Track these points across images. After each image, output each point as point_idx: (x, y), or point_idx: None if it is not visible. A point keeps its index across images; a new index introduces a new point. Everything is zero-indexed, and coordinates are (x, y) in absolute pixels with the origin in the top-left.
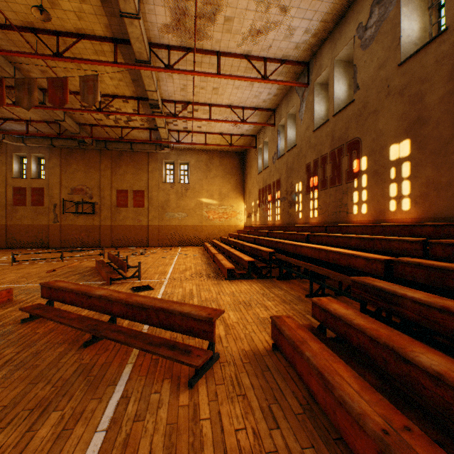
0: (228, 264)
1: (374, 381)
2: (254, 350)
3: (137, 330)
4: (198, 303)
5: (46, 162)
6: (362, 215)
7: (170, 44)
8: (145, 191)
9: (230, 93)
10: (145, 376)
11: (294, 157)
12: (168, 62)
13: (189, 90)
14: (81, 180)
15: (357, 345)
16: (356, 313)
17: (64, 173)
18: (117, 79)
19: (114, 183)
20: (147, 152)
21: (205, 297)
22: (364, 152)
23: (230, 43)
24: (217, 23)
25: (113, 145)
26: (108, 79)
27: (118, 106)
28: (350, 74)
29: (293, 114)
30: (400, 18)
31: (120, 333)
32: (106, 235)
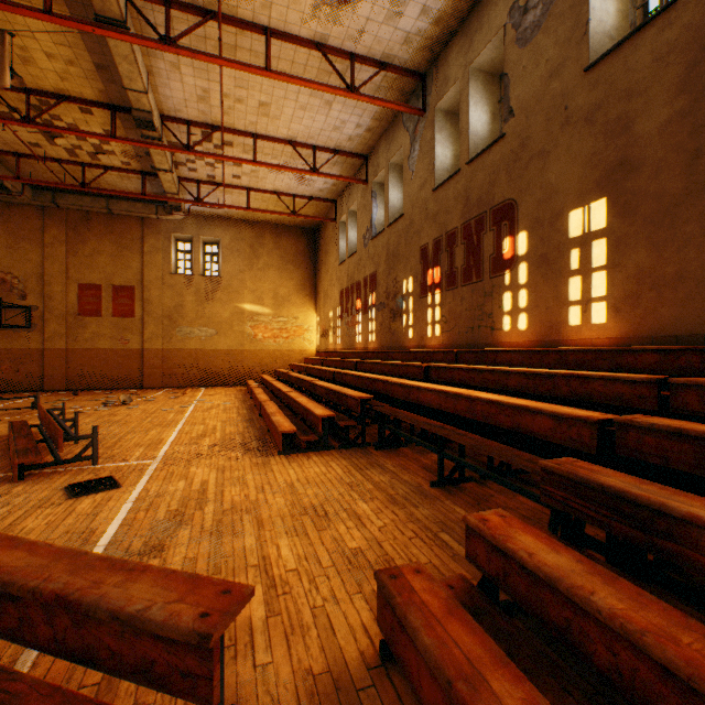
0: (285, 424)
1: None
2: (336, 671)
3: None
4: (215, 518)
5: None
6: (519, 332)
7: None
8: (137, 289)
9: (290, 118)
10: None
11: (401, 234)
12: (166, 30)
13: (215, 102)
14: (2, 262)
15: (612, 670)
16: (583, 563)
17: None
18: (62, 60)
19: (73, 271)
20: (141, 218)
21: (232, 501)
22: (522, 224)
23: (290, 13)
24: None
25: (70, 200)
26: (43, 57)
27: (72, 119)
28: (495, 96)
29: (398, 164)
30: None
31: None
32: (55, 369)
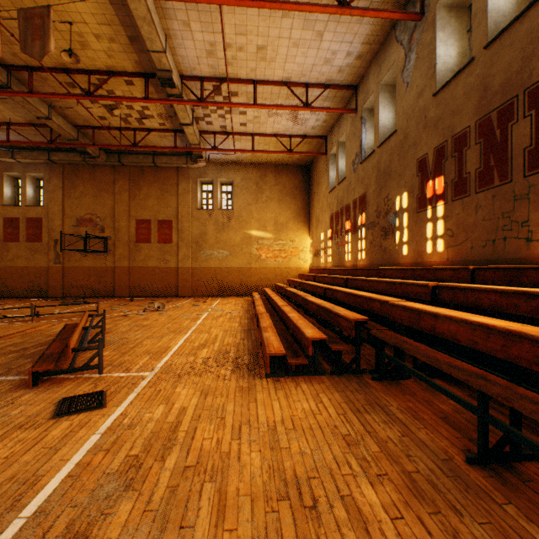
0: (274, 343)
1: None
2: None
3: None
4: (169, 483)
5: (45, 183)
6: None
7: None
8: (174, 222)
9: (285, 58)
10: None
11: (393, 151)
12: None
13: (220, 54)
14: (90, 207)
15: None
16: None
17: (67, 198)
18: (106, 39)
19: (133, 210)
20: (177, 168)
21: (199, 450)
22: None
23: None
24: None
25: (130, 159)
26: (94, 40)
27: (121, 91)
28: None
29: (388, 85)
30: None
31: None
32: (121, 281)
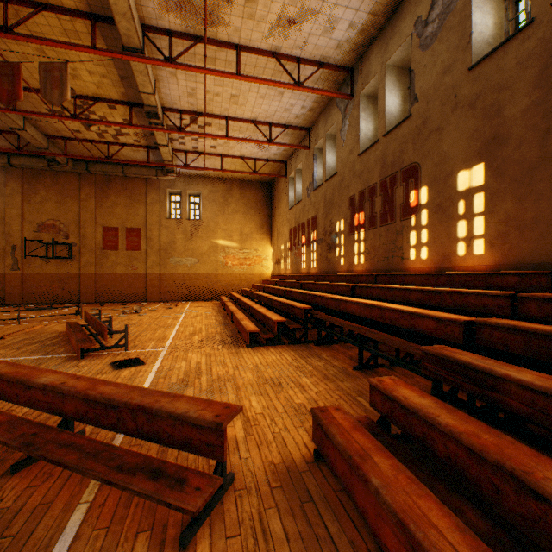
0: (251, 326)
1: (481, 523)
2: (287, 463)
3: (103, 441)
4: (208, 384)
5: (1, 187)
6: (421, 261)
7: (172, 28)
8: (143, 230)
9: (253, 104)
10: (105, 529)
11: (335, 188)
12: (169, 52)
13: (200, 96)
14: (53, 213)
15: (446, 457)
16: (437, 403)
17: (27, 203)
18: (99, 75)
19: (99, 218)
20: (146, 179)
21: (217, 374)
22: (424, 181)
23: (254, 34)
24: (236, 3)
25: (98, 168)
26: (86, 74)
27: (103, 113)
28: (405, 84)
29: (333, 134)
30: (471, 8)
31: (73, 448)
32: (87, 287)
